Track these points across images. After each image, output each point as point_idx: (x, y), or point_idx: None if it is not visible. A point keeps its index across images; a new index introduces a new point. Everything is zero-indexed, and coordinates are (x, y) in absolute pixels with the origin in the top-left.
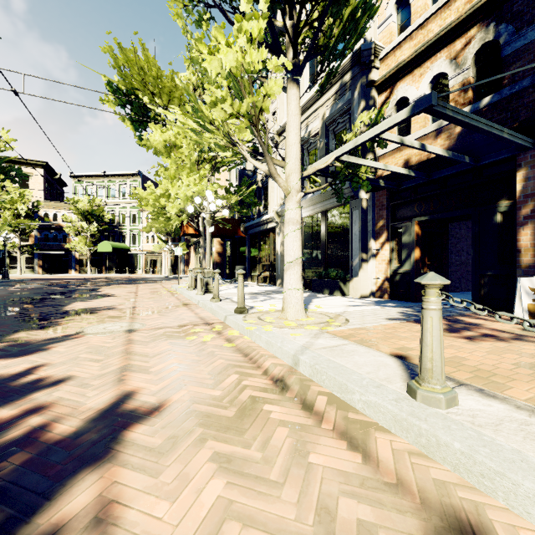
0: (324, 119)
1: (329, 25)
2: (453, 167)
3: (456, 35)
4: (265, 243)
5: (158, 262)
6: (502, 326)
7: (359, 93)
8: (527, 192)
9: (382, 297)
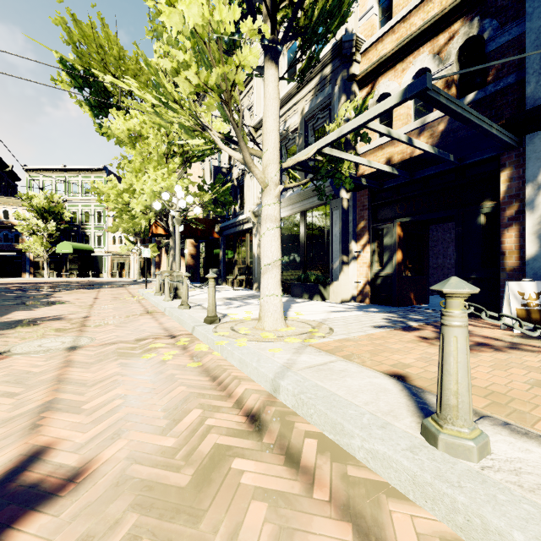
0: (303, 114)
1: (311, 3)
2: (436, 166)
3: (439, 29)
4: (241, 245)
5: (126, 265)
6: (491, 332)
7: (339, 87)
8: (511, 193)
9: (363, 301)
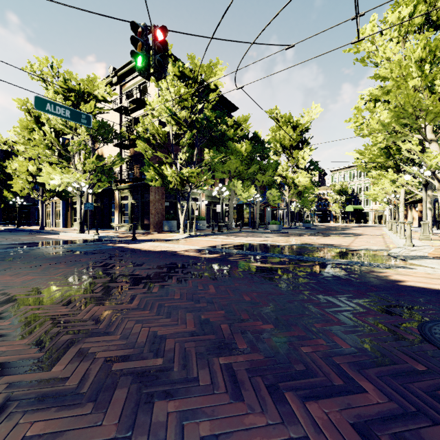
0: None
1: None
2: None
3: None
4: None
5: (383, 217)
6: None
7: None
8: None
9: None
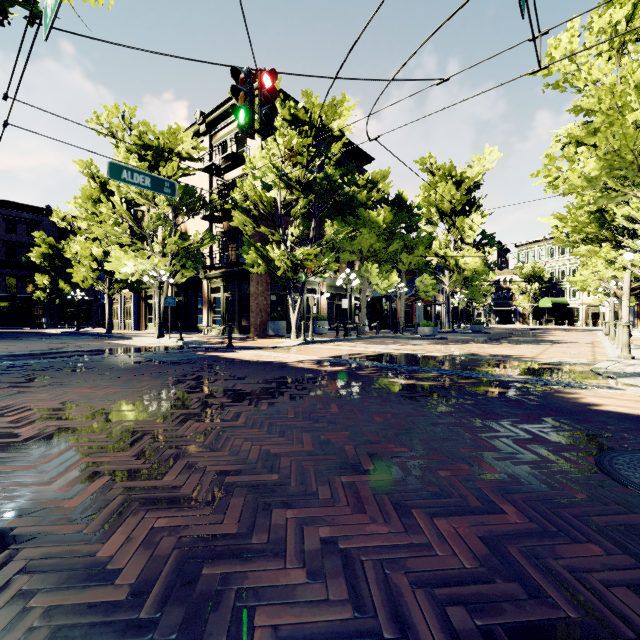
0: None
1: None
2: None
3: None
4: None
5: (600, 315)
6: None
7: None
8: None
9: None
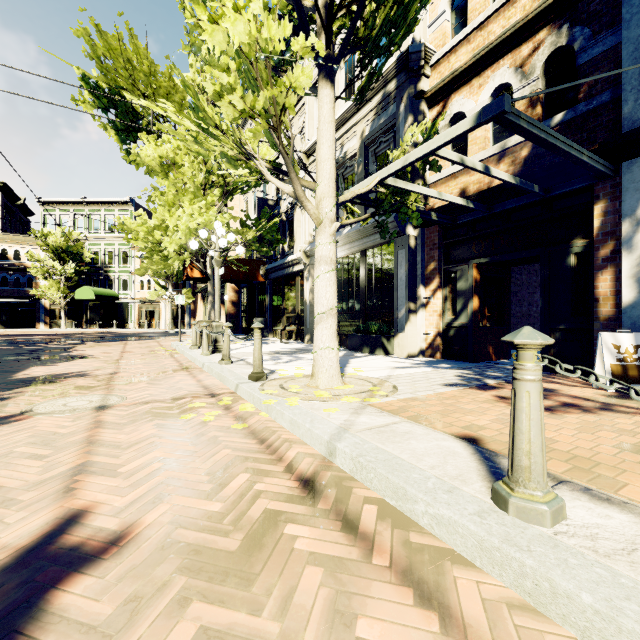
0: (363, 137)
1: (372, 11)
2: (519, 198)
3: (522, 38)
4: (290, 290)
5: (156, 314)
6: (582, 392)
7: (405, 105)
8: (606, 229)
9: (433, 356)
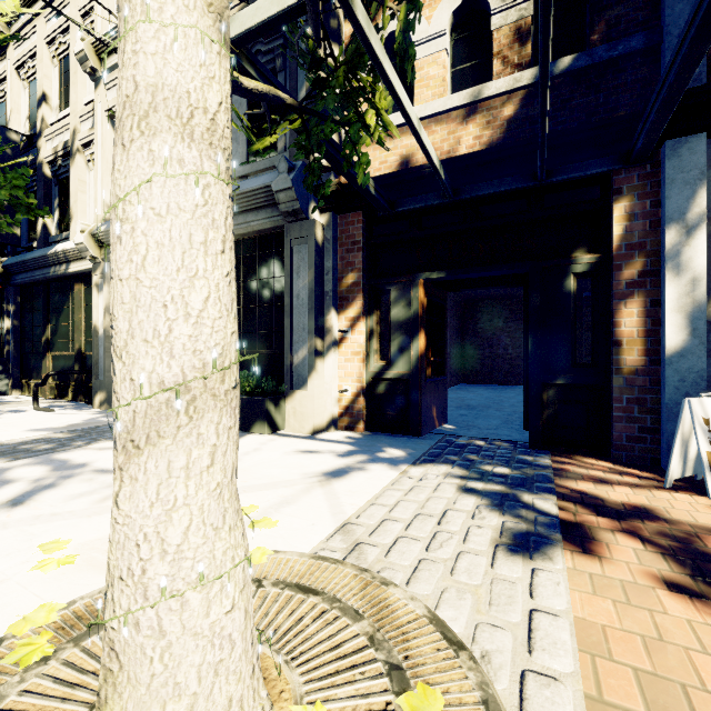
0: None
1: None
2: (501, 180)
3: None
4: (62, 308)
5: None
6: (684, 506)
7: None
8: (632, 240)
9: (353, 427)
